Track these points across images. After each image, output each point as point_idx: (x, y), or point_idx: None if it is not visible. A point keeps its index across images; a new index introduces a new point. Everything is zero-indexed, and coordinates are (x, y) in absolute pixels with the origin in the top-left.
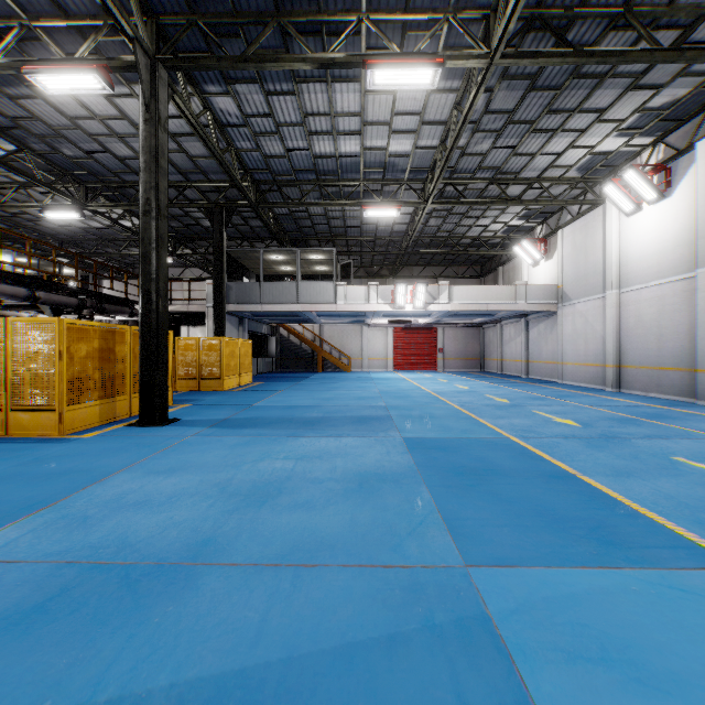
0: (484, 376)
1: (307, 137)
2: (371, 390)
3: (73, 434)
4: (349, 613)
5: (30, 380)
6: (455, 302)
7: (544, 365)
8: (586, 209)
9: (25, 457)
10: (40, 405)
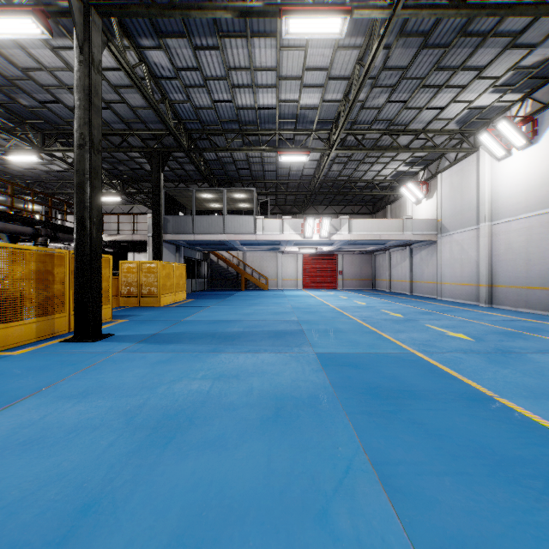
0: (376, 293)
1: (231, 90)
2: (285, 306)
3: (6, 351)
4: None
5: None
6: (354, 233)
7: (426, 284)
8: (462, 156)
9: None
10: None
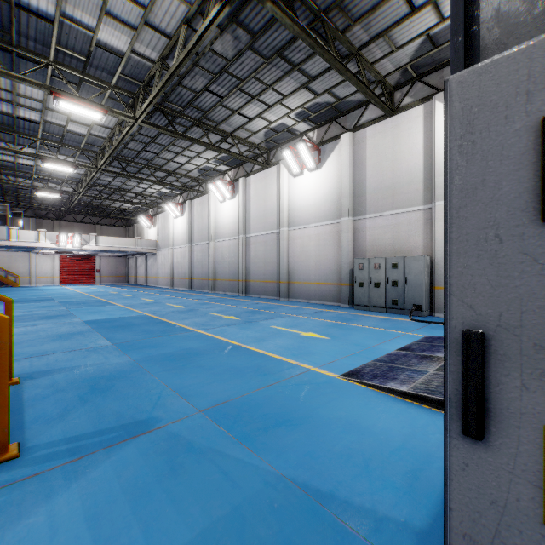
0: (123, 285)
1: None
2: (42, 293)
3: None
4: (42, 312)
5: None
6: (101, 245)
7: (153, 278)
8: (165, 210)
9: None
10: None
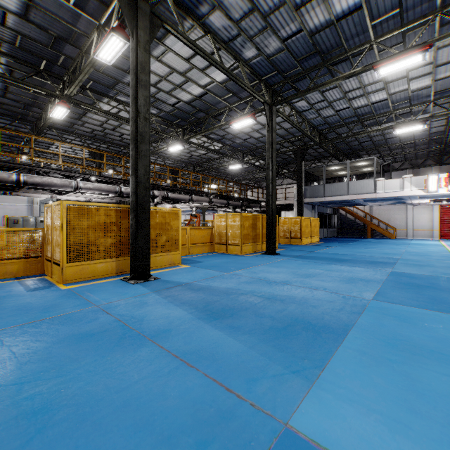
0: None
1: (348, 102)
2: (399, 250)
3: (244, 254)
4: (322, 296)
5: (232, 234)
6: None
7: None
8: None
9: (234, 258)
10: (235, 243)
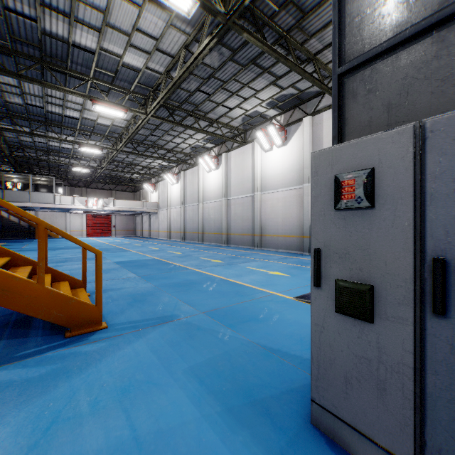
0: (132, 237)
1: (47, 141)
2: None
3: None
4: None
5: None
6: (117, 206)
7: (155, 232)
8: (164, 178)
9: None
10: None
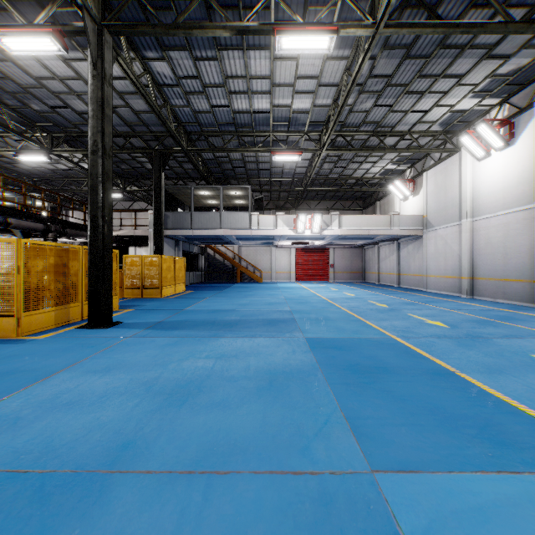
0: (365, 285)
1: (228, 96)
2: (279, 297)
3: (30, 336)
4: (260, 533)
5: None
6: (344, 228)
7: (412, 277)
8: (446, 156)
9: None
10: (2, 312)
